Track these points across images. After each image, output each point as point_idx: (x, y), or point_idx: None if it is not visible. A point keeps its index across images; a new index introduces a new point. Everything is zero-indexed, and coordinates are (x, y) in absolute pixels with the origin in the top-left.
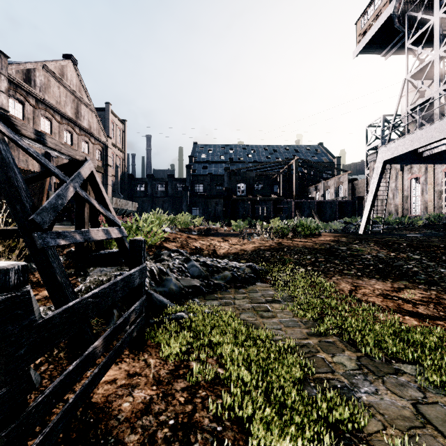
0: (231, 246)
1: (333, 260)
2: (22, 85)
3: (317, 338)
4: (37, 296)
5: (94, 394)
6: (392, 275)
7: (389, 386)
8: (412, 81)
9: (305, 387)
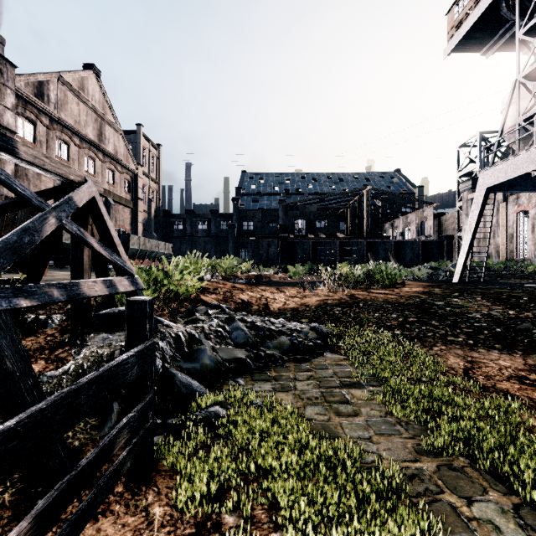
0: (288, 299)
1: (429, 320)
2: (33, 101)
3: (433, 459)
4: None
5: None
6: (520, 344)
7: None
8: (525, 82)
9: None
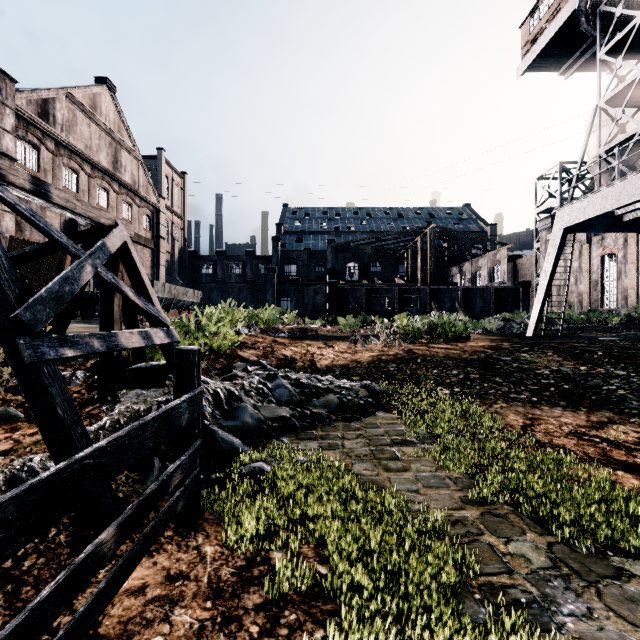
0: (338, 355)
1: (492, 377)
2: (36, 122)
3: (478, 508)
4: (35, 436)
5: (105, 616)
6: (586, 401)
7: (610, 602)
8: (607, 109)
9: (466, 601)
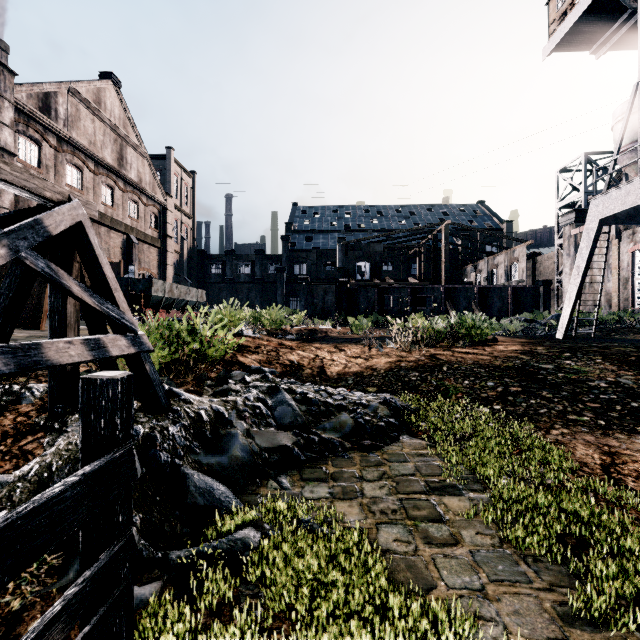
0: (350, 360)
1: (538, 390)
2: (37, 116)
3: (592, 636)
4: None
5: None
6: None
7: None
8: None
9: None
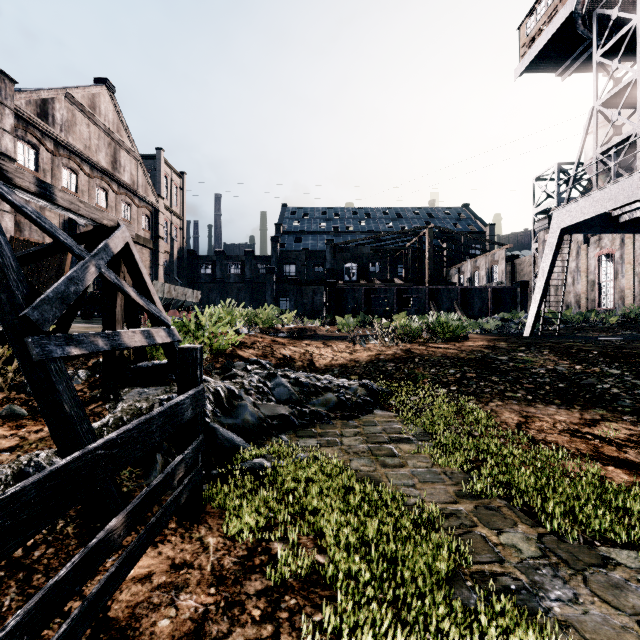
0: (336, 354)
1: (489, 376)
2: (35, 122)
3: (472, 501)
4: (40, 433)
5: (113, 601)
6: (580, 400)
7: (595, 588)
8: (603, 110)
9: (458, 588)
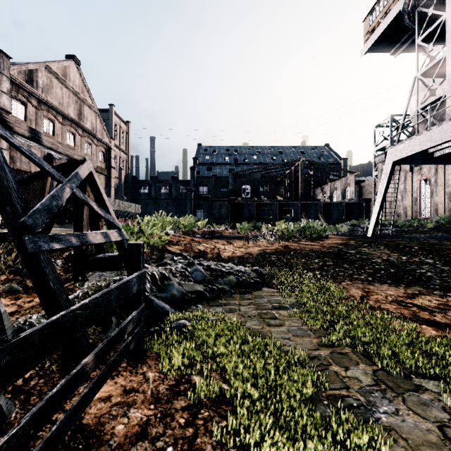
0: (236, 249)
1: (342, 264)
2: (24, 86)
3: (328, 349)
4: (31, 302)
5: (85, 413)
6: (405, 280)
7: (410, 405)
8: (422, 79)
9: (318, 405)
